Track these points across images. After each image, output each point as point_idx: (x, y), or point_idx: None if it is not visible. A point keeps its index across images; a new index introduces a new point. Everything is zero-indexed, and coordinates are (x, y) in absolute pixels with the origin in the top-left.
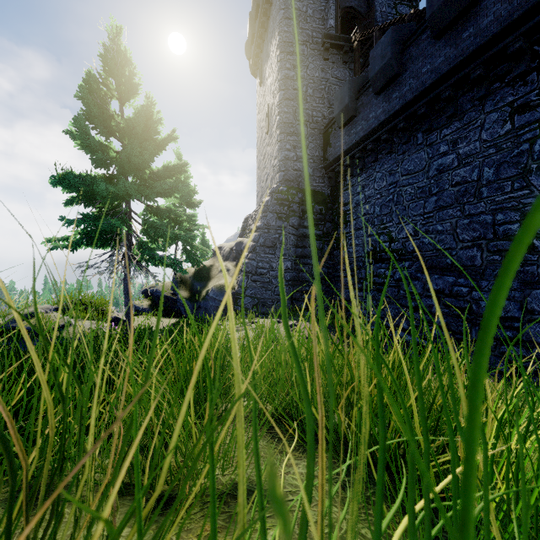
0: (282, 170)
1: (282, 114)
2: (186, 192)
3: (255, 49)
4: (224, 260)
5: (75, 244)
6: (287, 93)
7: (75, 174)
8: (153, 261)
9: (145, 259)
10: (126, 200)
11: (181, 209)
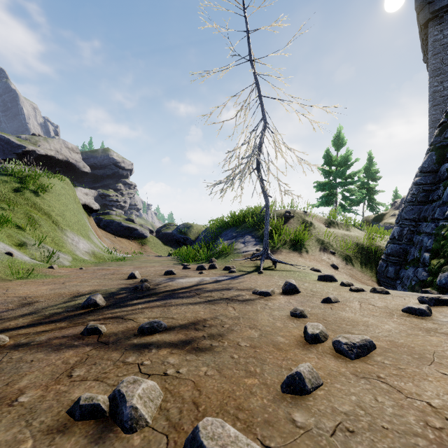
0: None
1: (430, 116)
2: (368, 174)
3: (426, 59)
4: (395, 209)
5: (318, 206)
6: (434, 102)
7: (318, 185)
8: (344, 210)
9: (342, 210)
10: (334, 189)
11: (365, 183)
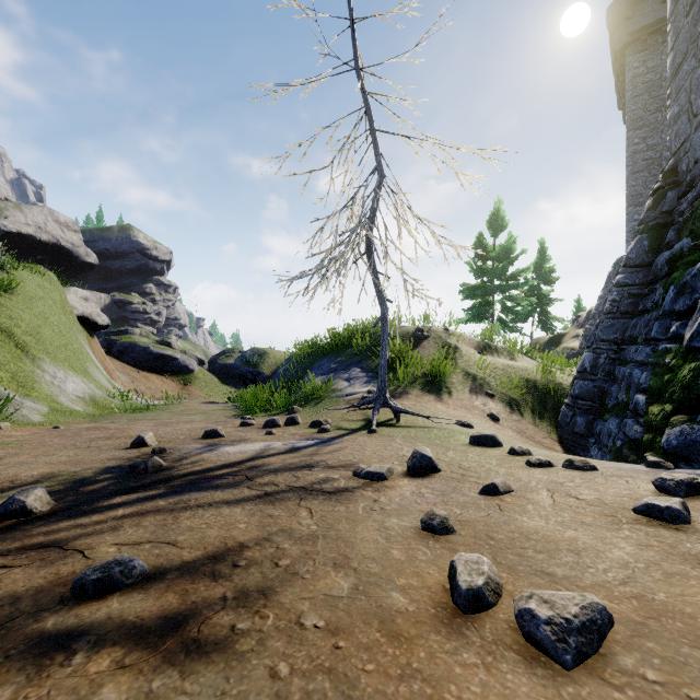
0: (629, 240)
1: (629, 189)
2: (539, 274)
3: (622, 104)
4: (579, 328)
5: (465, 322)
6: (634, 167)
7: (466, 289)
8: (504, 328)
9: (502, 328)
10: (490, 296)
11: (535, 288)
